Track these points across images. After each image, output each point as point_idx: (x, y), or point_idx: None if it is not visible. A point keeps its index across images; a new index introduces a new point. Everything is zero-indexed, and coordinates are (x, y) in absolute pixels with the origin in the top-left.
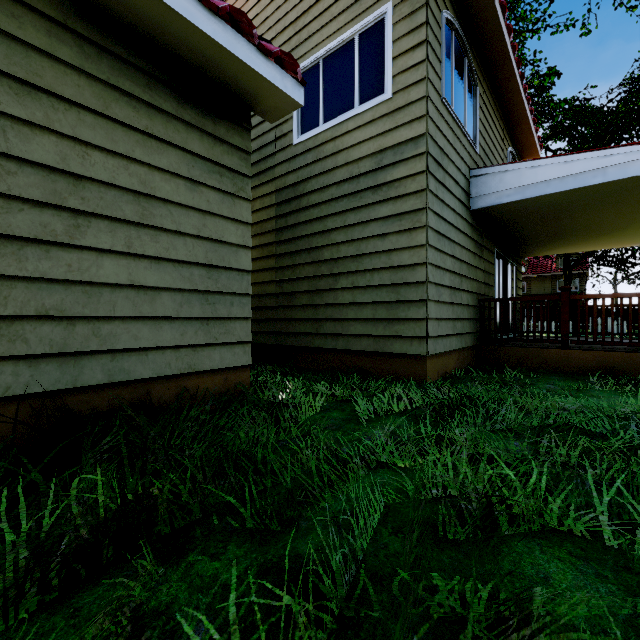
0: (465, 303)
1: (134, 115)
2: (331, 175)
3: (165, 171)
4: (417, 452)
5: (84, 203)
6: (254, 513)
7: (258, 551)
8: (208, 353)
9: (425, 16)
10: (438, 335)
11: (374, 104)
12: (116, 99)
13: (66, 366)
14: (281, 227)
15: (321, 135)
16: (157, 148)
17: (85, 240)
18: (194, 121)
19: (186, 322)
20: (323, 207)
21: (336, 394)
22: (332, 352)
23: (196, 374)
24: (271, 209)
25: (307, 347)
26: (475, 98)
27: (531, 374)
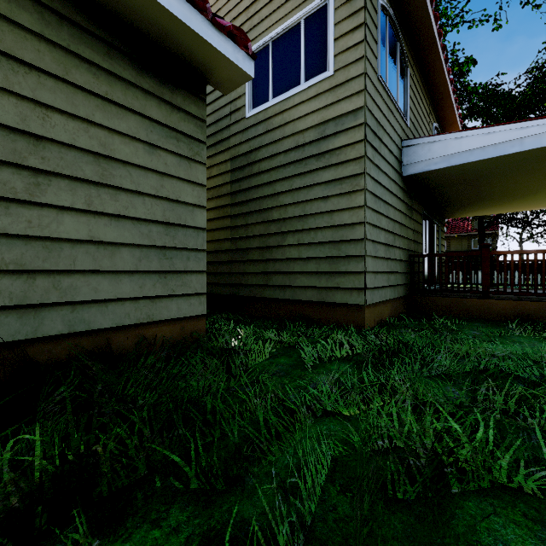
0: (398, 258)
1: (94, 81)
2: (279, 144)
3: (124, 135)
4: (360, 399)
5: (44, 162)
6: (199, 472)
7: (202, 515)
8: (166, 304)
9: (363, 1)
10: (375, 287)
11: (318, 81)
12: (76, 65)
13: (26, 317)
14: (235, 191)
15: (270, 109)
16: (117, 113)
17: (45, 198)
18: (152, 89)
19: (145, 275)
20: (272, 173)
21: (284, 340)
22: (280, 302)
23: (154, 323)
24: (226, 175)
25: (258, 297)
26: (406, 78)
27: (457, 321)
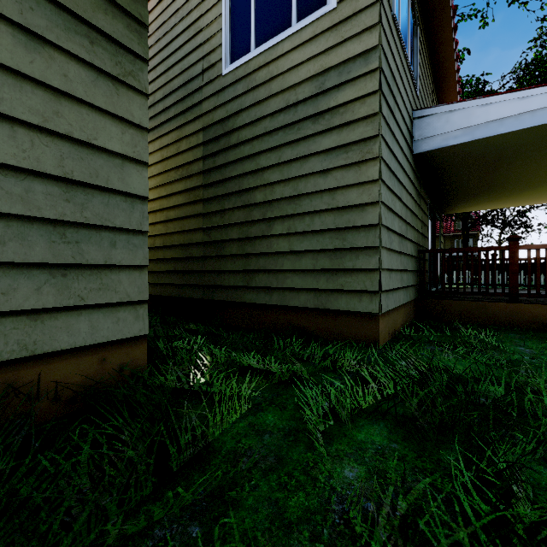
0: (409, 253)
1: None
2: (264, 106)
3: None
4: None
5: None
6: None
7: None
8: (65, 322)
9: None
10: (389, 289)
11: (315, 18)
12: None
13: None
14: (208, 168)
15: (253, 61)
16: None
17: None
18: None
19: (15, 271)
20: (255, 143)
21: (271, 370)
22: (265, 308)
23: (40, 358)
24: (198, 149)
25: (237, 302)
26: (416, 38)
27: (487, 332)
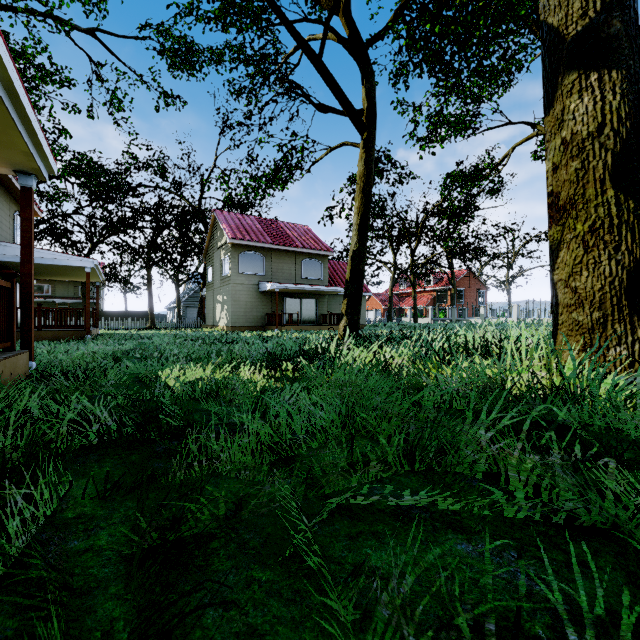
0: None
1: None
2: None
3: None
4: None
5: None
6: None
7: None
8: None
9: None
10: None
11: None
12: None
13: None
14: None
15: None
16: None
17: None
18: None
19: None
20: None
21: None
22: None
23: None
24: None
25: None
26: None
27: None
